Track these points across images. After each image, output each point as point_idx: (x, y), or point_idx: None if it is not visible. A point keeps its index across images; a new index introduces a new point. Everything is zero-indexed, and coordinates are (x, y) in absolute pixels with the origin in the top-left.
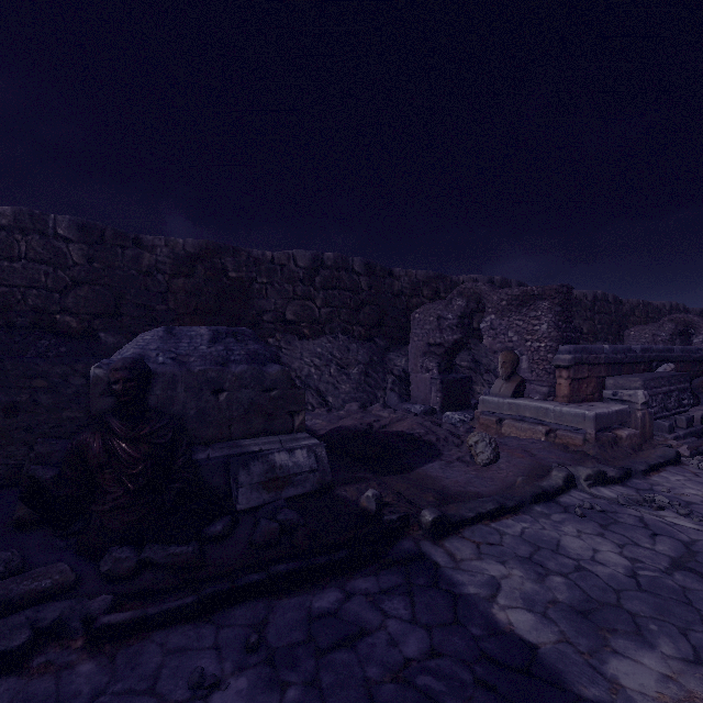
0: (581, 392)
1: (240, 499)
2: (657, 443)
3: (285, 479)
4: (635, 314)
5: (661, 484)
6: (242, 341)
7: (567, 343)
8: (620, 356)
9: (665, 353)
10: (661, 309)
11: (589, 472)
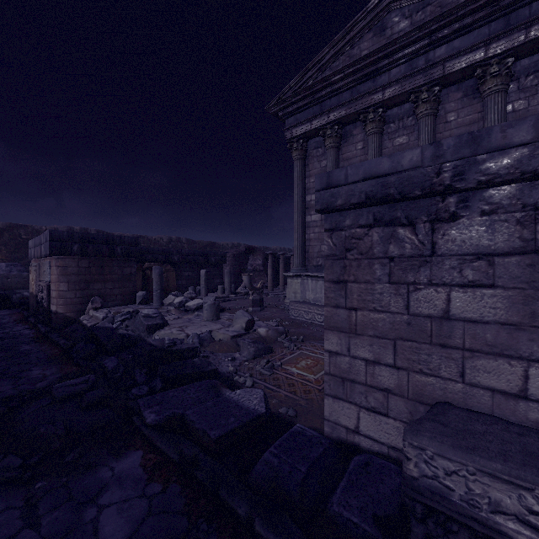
0: None
1: (13, 300)
2: None
3: (27, 298)
4: None
5: None
6: (16, 267)
7: None
8: None
9: None
10: (275, 250)
11: None
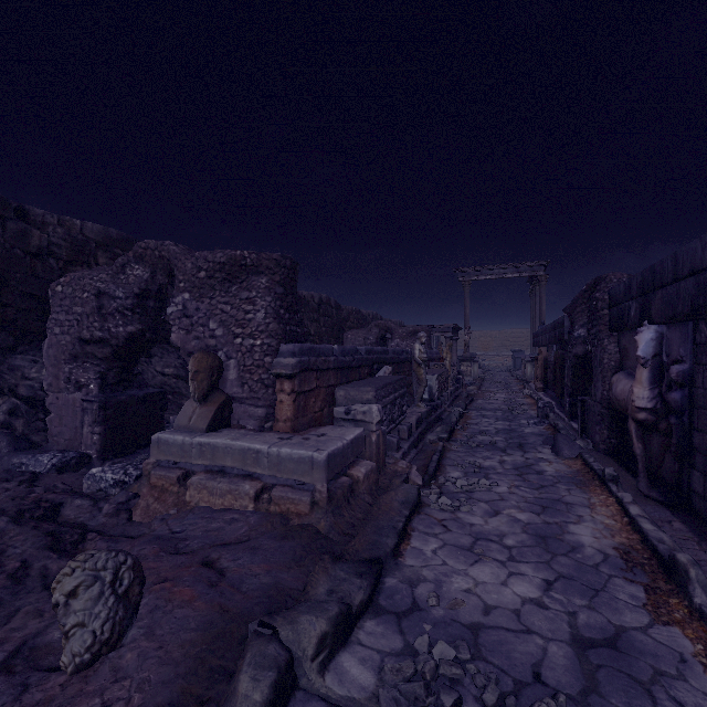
0: (309, 410)
1: None
2: (390, 469)
3: None
4: (350, 320)
5: (422, 577)
6: None
7: (291, 340)
8: (348, 359)
9: (383, 354)
10: (367, 317)
11: (322, 630)
